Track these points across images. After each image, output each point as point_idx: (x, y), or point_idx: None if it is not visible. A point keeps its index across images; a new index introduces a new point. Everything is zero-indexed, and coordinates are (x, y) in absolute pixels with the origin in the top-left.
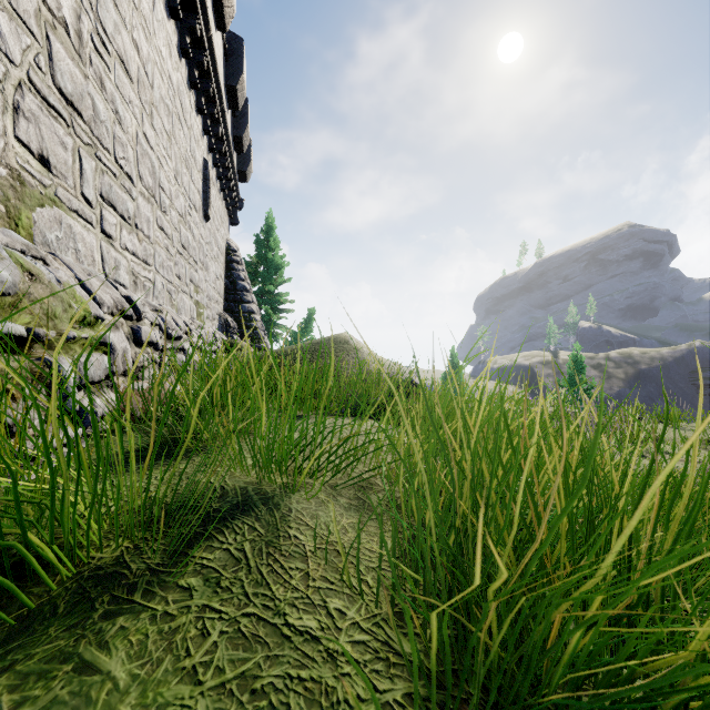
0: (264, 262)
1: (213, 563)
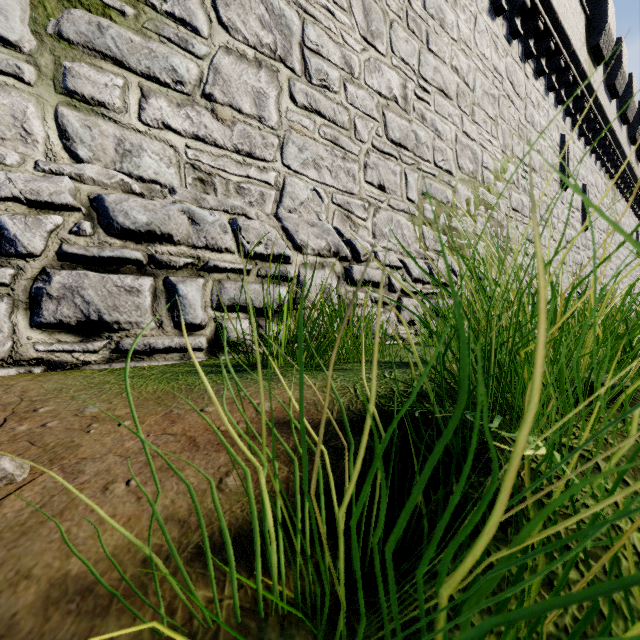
0: None
1: None
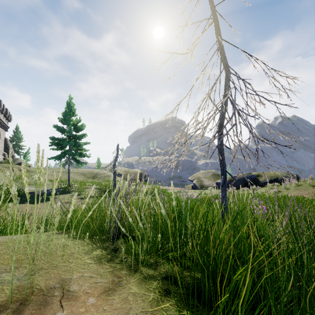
0: (17, 137)
1: (2, 165)
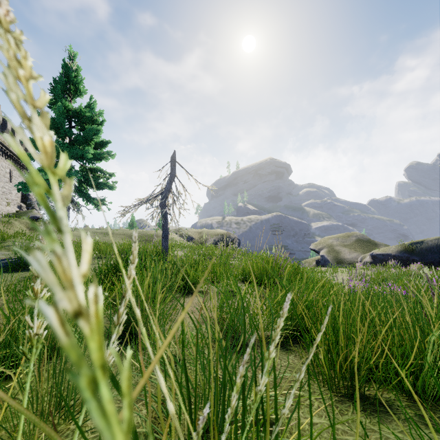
0: None
1: None
